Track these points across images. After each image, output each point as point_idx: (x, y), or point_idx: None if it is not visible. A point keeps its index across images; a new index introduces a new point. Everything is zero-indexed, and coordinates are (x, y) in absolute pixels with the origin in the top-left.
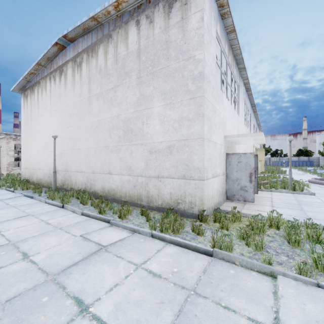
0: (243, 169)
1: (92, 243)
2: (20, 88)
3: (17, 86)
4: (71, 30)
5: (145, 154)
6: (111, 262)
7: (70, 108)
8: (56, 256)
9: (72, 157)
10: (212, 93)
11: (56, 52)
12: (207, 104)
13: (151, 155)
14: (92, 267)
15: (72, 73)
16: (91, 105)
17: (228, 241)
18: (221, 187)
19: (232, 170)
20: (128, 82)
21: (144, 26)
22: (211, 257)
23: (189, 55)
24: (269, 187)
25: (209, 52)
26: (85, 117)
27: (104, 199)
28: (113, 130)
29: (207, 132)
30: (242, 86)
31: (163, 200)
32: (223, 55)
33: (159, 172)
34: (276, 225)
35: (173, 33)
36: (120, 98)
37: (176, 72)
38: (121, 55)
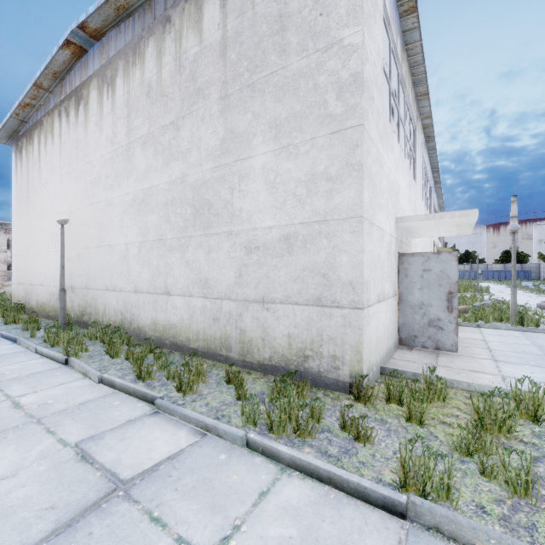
0: (433, 284)
1: (95, 472)
2: (9, 135)
3: (2, 130)
4: (93, 11)
5: (237, 254)
6: (129, 543)
7: (95, 167)
8: None
9: (98, 261)
10: (377, 125)
11: (70, 61)
12: (368, 144)
13: (249, 256)
14: None
15: (97, 99)
16: (132, 159)
17: (442, 473)
18: (392, 320)
19: (410, 287)
20: (202, 108)
21: None
22: (404, 522)
23: (329, 40)
24: (473, 318)
25: (371, 35)
26: (121, 183)
27: (155, 345)
28: (173, 207)
29: (368, 205)
30: (420, 131)
31: (273, 350)
32: (391, 60)
33: (265, 292)
34: (530, 412)
35: None
36: (186, 143)
37: (301, 78)
38: (189, 55)
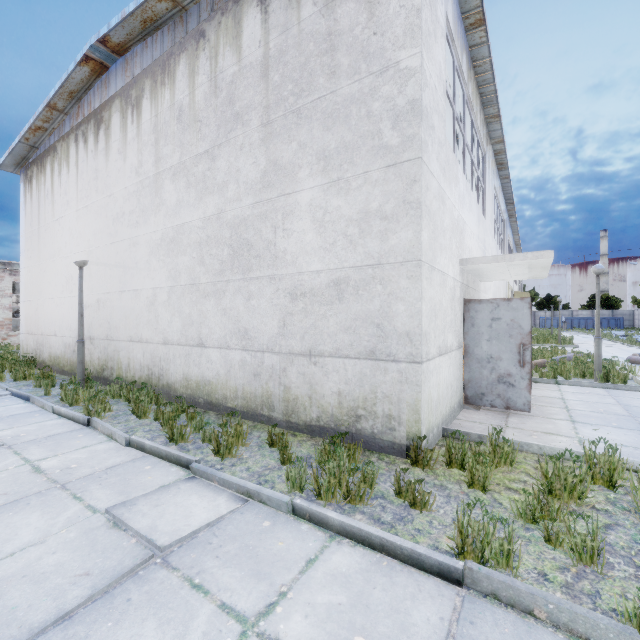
0: (503, 335)
1: (130, 538)
2: (17, 163)
3: (9, 157)
4: (116, 23)
5: (280, 301)
6: (170, 609)
7: (117, 201)
8: (17, 586)
9: (121, 308)
10: (438, 156)
11: (88, 79)
12: (427, 178)
13: (294, 303)
14: (110, 631)
15: (120, 123)
16: (161, 192)
17: (502, 538)
18: (456, 376)
19: (477, 338)
20: (241, 135)
21: (278, 2)
22: (460, 589)
23: (384, 63)
24: (552, 373)
25: (431, 56)
26: (148, 219)
27: (188, 404)
28: (207, 248)
29: (427, 247)
30: (490, 158)
31: (321, 409)
32: (456, 79)
33: (312, 344)
34: (605, 477)
35: (347, 13)
36: (223, 174)
37: (353, 104)
38: (226, 75)
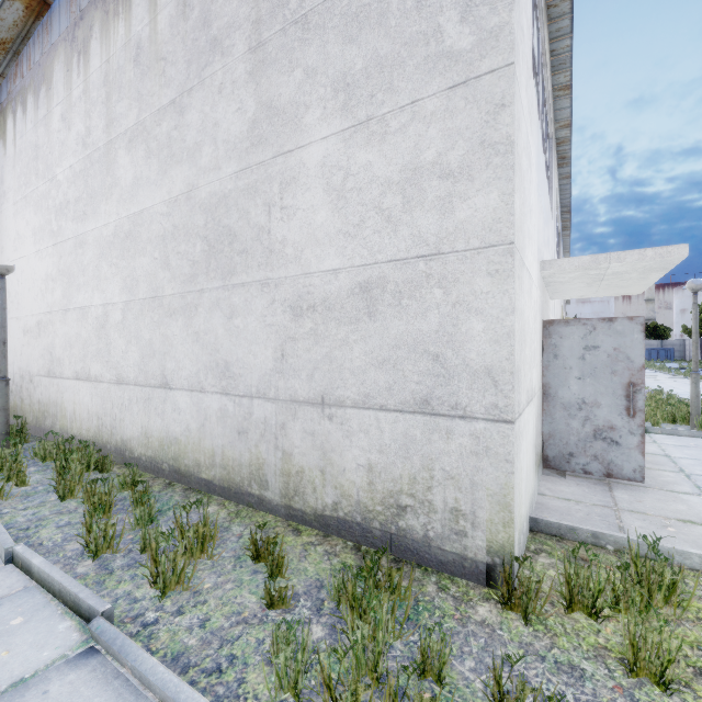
0: (602, 371)
1: None
2: None
3: None
4: None
5: (277, 319)
6: None
7: (61, 186)
8: None
9: (65, 333)
10: (527, 88)
11: (24, 21)
12: (519, 109)
13: (298, 322)
14: None
15: (64, 78)
16: (113, 168)
17: None
18: (537, 430)
19: (563, 375)
20: (220, 70)
21: None
22: None
23: None
24: None
25: None
26: (97, 207)
27: (148, 470)
28: (174, 243)
29: (519, 224)
30: (554, 146)
31: (340, 492)
32: None
33: (325, 386)
34: None
35: None
36: (195, 133)
37: None
38: None
